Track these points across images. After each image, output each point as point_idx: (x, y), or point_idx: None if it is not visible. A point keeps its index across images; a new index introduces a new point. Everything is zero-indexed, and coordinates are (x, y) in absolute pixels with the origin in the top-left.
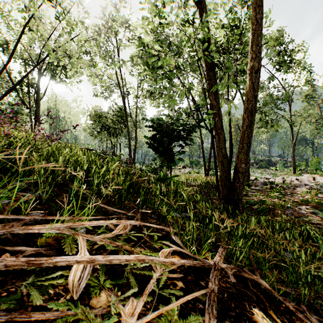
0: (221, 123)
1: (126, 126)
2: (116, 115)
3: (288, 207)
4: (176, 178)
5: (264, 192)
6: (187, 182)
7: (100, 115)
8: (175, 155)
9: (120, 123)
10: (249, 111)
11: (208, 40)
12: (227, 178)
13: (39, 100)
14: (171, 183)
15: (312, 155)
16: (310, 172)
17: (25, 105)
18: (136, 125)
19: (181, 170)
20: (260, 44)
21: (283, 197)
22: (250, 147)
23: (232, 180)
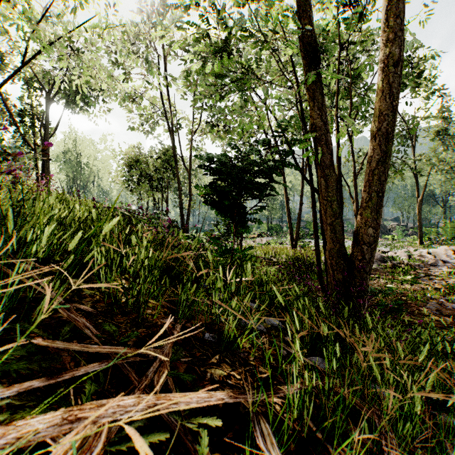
0: (330, 158)
1: (176, 175)
2: (161, 159)
3: (430, 298)
4: (250, 251)
5: (384, 273)
6: (265, 257)
7: (137, 159)
8: (250, 213)
9: (167, 170)
10: (381, 135)
11: (307, 14)
12: (342, 254)
13: (47, 136)
14: (247, 267)
15: (443, 218)
16: (443, 243)
17: (29, 144)
18: (189, 174)
19: (256, 240)
20: (401, 17)
21: (422, 283)
22: (382, 199)
23: (349, 256)
